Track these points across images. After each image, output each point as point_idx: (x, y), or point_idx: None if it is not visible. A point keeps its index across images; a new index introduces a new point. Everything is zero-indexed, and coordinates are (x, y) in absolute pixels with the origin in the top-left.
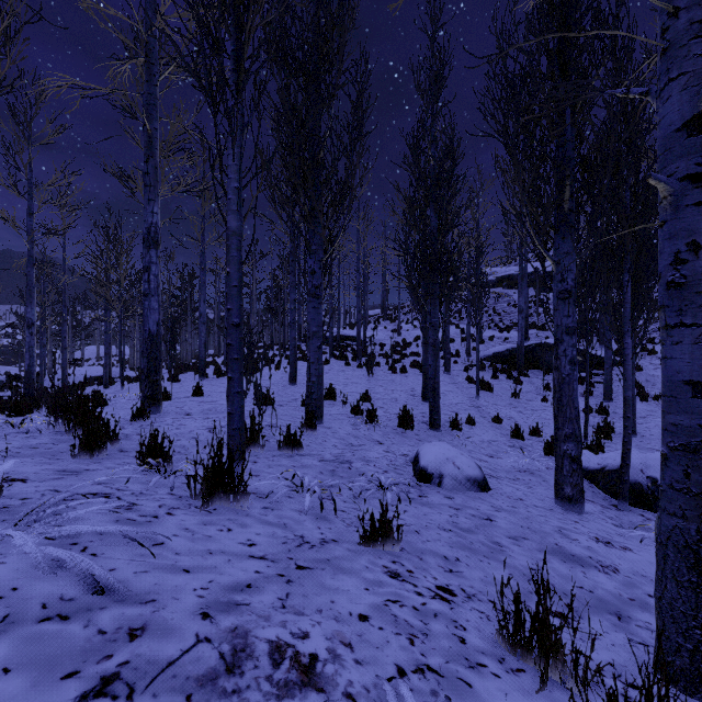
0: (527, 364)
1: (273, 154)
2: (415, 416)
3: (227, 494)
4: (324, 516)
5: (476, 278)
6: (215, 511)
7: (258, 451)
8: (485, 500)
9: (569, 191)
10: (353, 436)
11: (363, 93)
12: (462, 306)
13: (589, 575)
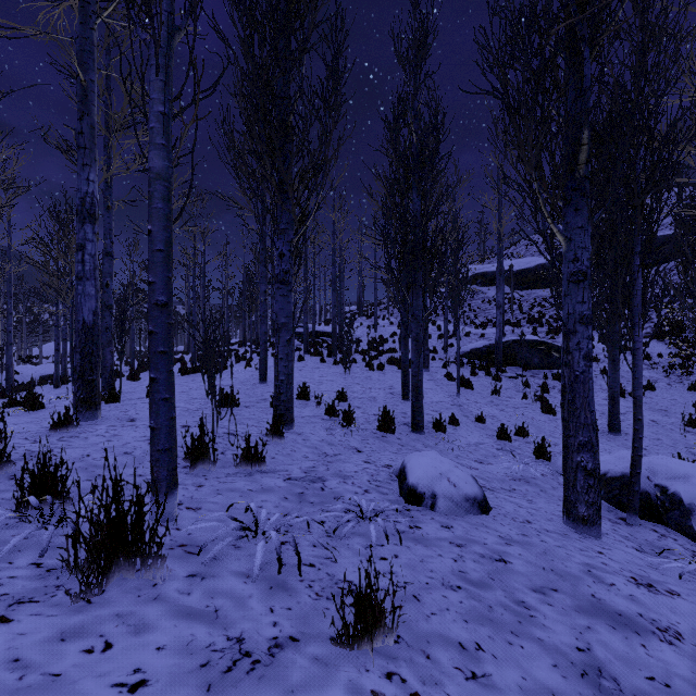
0: (504, 361)
1: (219, 78)
2: (395, 416)
3: (127, 562)
4: (282, 580)
5: (457, 270)
6: (99, 598)
7: (208, 468)
8: (489, 527)
9: (586, 152)
10: (328, 443)
11: (339, 52)
12: (447, 297)
13: (652, 650)
